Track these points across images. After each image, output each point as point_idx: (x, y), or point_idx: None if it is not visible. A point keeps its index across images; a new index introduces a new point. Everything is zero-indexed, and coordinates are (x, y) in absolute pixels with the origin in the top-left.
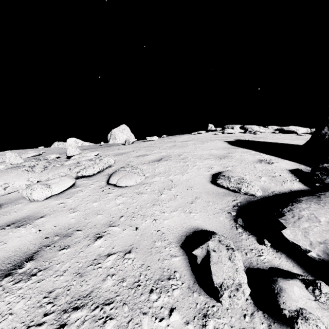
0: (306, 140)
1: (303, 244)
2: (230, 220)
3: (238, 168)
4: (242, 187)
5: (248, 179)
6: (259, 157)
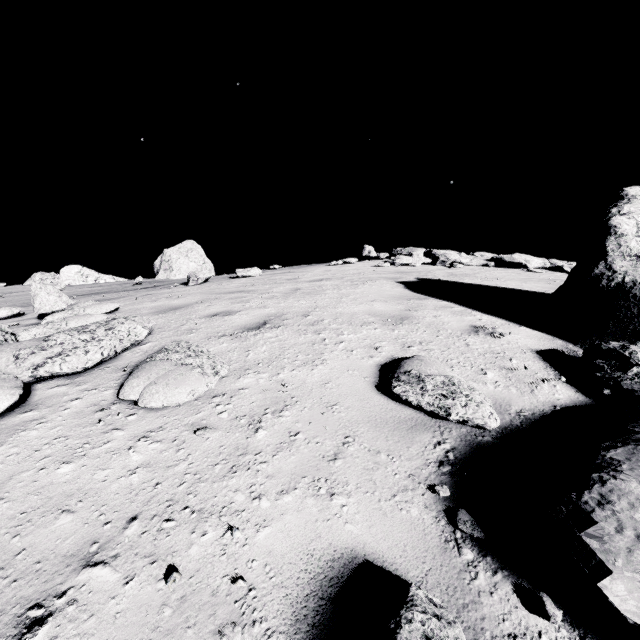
0: (546, 281)
1: None
2: (438, 517)
3: (433, 348)
4: (455, 407)
5: (462, 381)
6: (472, 320)
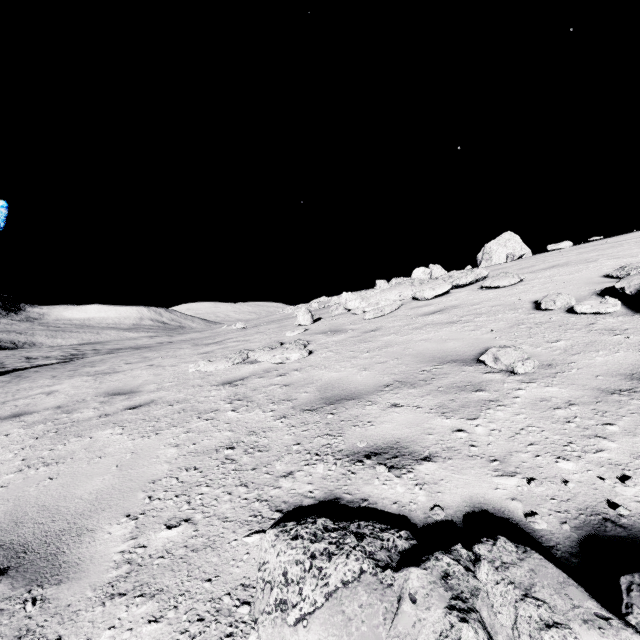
0: None
1: (624, 288)
2: (590, 293)
3: None
4: (632, 272)
5: None
6: None
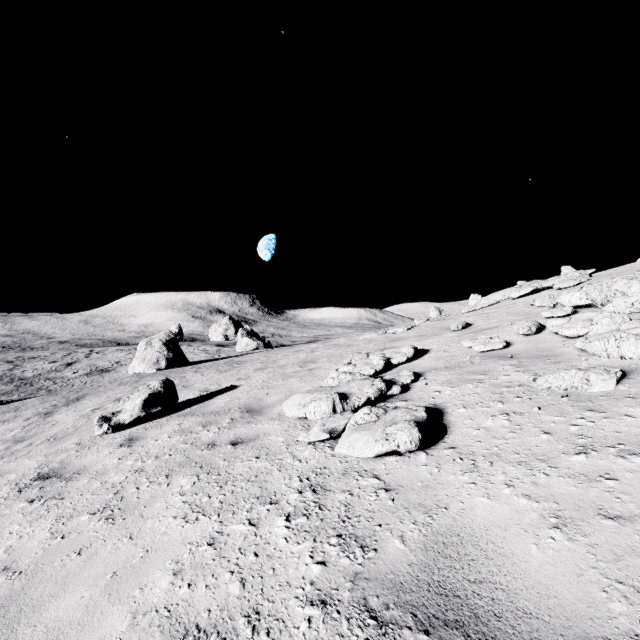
0: None
1: None
2: None
3: None
4: None
5: None
6: None
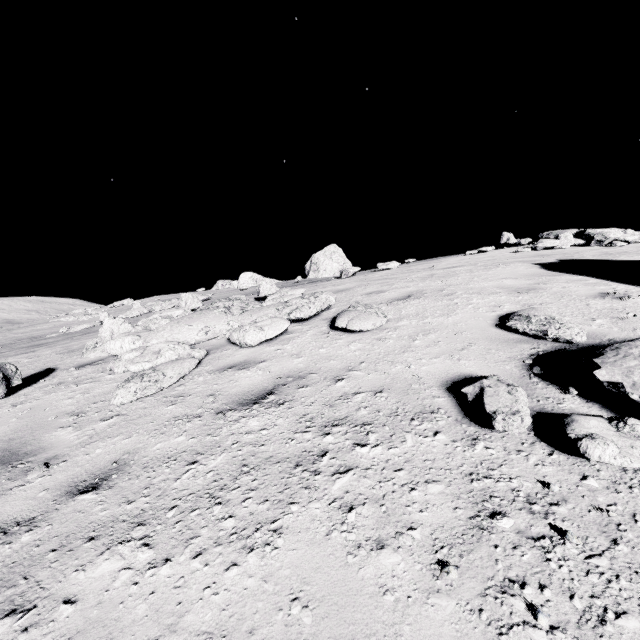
0: None
1: (622, 385)
2: (521, 370)
3: (552, 306)
4: (550, 329)
5: (563, 319)
6: (604, 289)
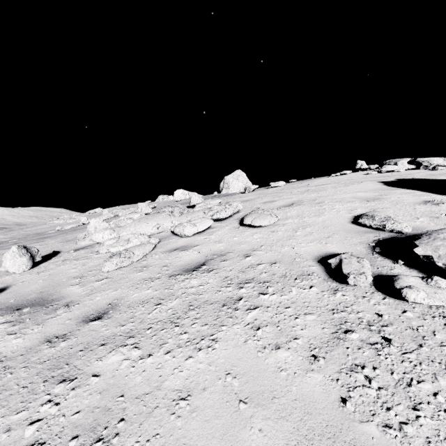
0: None
1: (431, 257)
2: (367, 249)
3: (390, 210)
4: (387, 224)
5: (397, 217)
6: (426, 198)
